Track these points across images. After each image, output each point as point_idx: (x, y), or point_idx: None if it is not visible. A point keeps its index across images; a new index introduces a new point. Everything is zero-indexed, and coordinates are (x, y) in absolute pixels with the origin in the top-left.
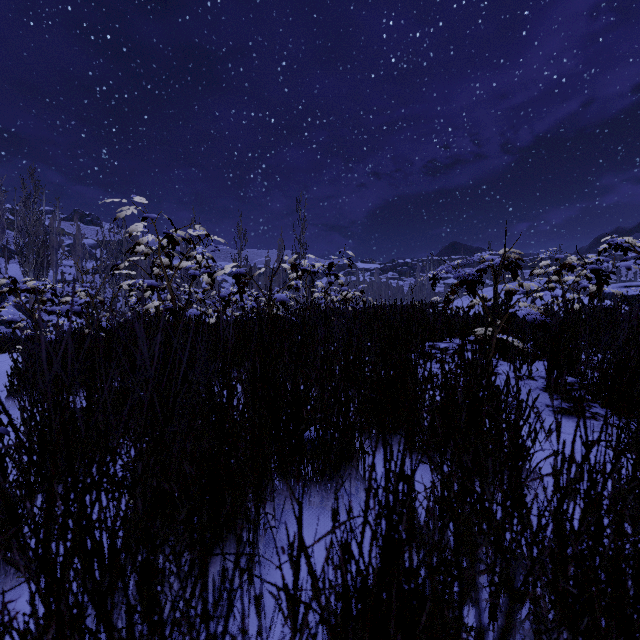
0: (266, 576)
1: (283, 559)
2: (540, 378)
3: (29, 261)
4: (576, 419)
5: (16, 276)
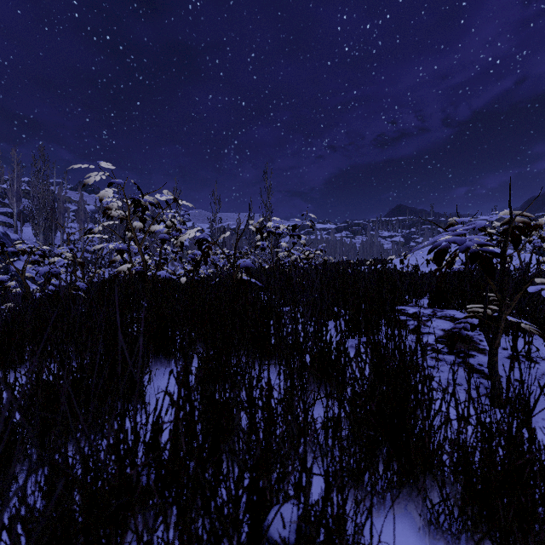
0: None
1: None
2: (541, 360)
3: (39, 224)
4: None
5: (30, 237)
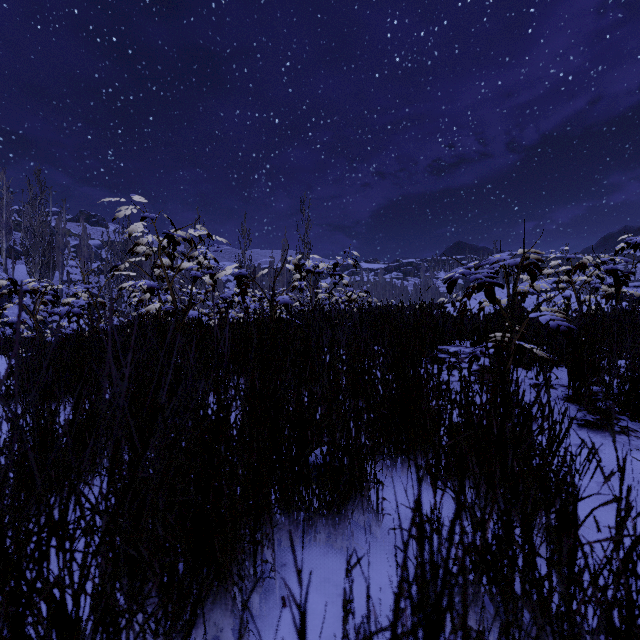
0: (263, 637)
1: (284, 614)
2: (560, 386)
3: (35, 262)
4: (604, 434)
5: (23, 277)
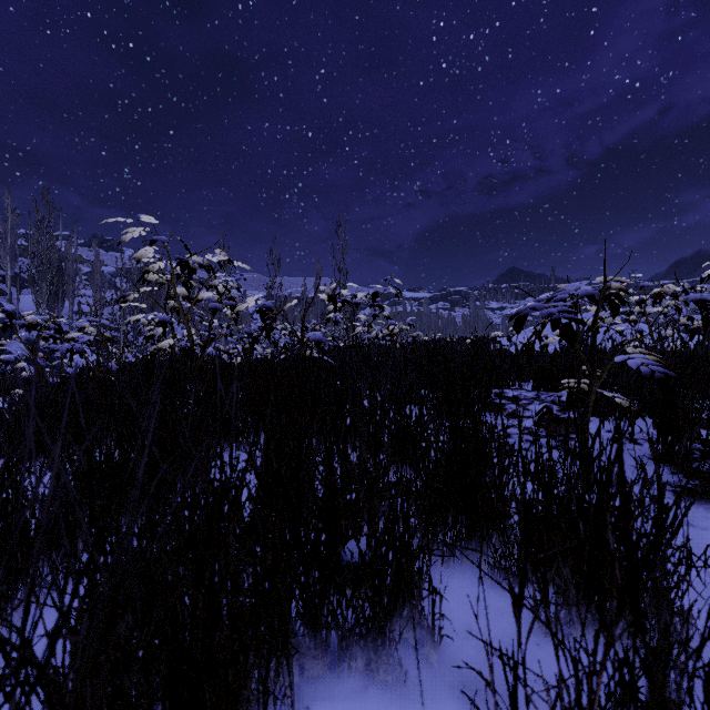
0: None
1: None
2: (645, 441)
3: (42, 291)
4: (708, 505)
5: (29, 307)
